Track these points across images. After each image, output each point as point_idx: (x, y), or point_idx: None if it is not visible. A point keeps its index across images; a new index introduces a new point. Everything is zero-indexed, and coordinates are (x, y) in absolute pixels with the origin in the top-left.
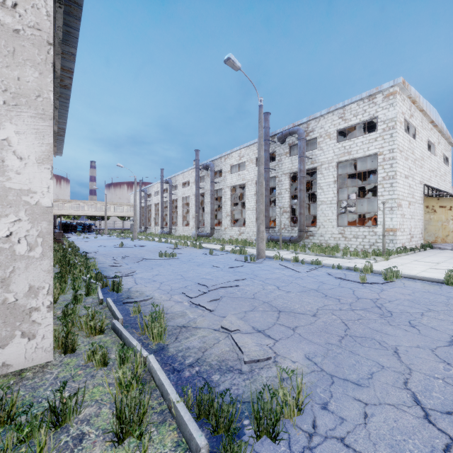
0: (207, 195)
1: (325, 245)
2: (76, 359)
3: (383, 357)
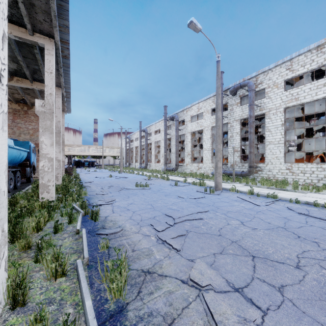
0: (173, 139)
1: (273, 179)
2: (21, 320)
3: None
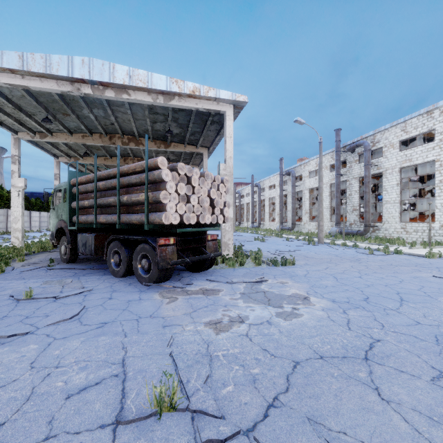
0: (289, 196)
1: (389, 238)
2: None
3: (331, 264)
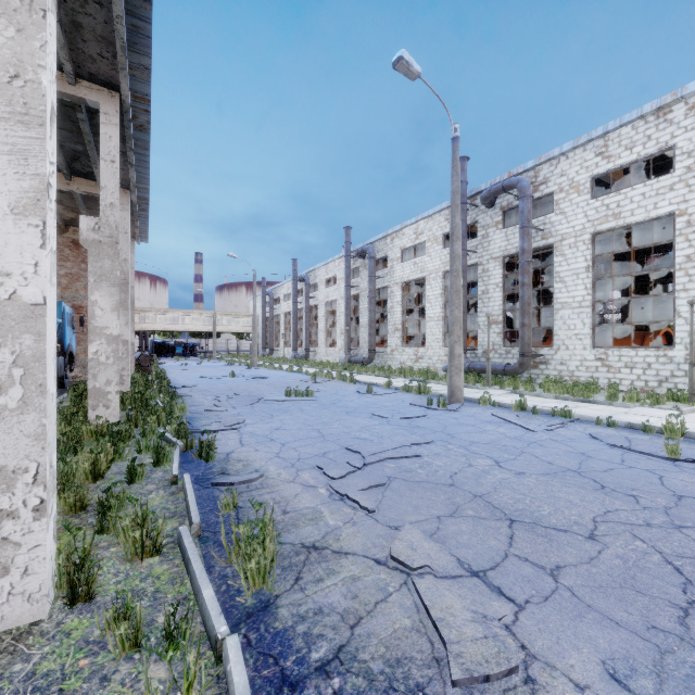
0: (364, 298)
1: (570, 379)
2: (89, 622)
3: None
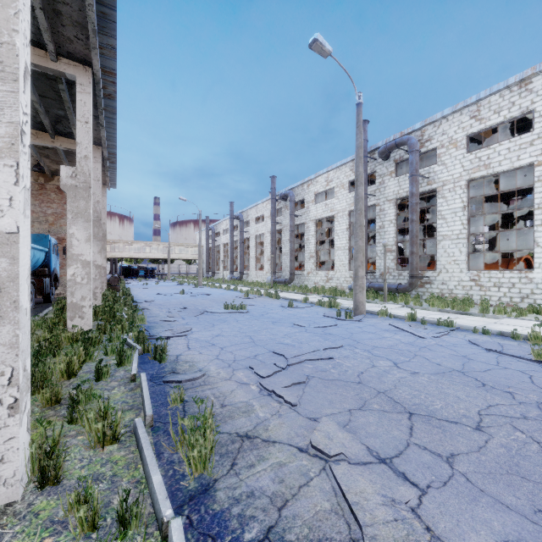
0: (286, 232)
1: (449, 296)
2: (55, 503)
3: None
